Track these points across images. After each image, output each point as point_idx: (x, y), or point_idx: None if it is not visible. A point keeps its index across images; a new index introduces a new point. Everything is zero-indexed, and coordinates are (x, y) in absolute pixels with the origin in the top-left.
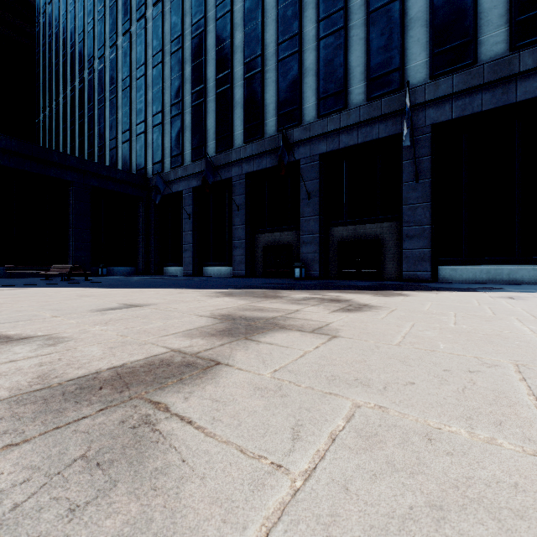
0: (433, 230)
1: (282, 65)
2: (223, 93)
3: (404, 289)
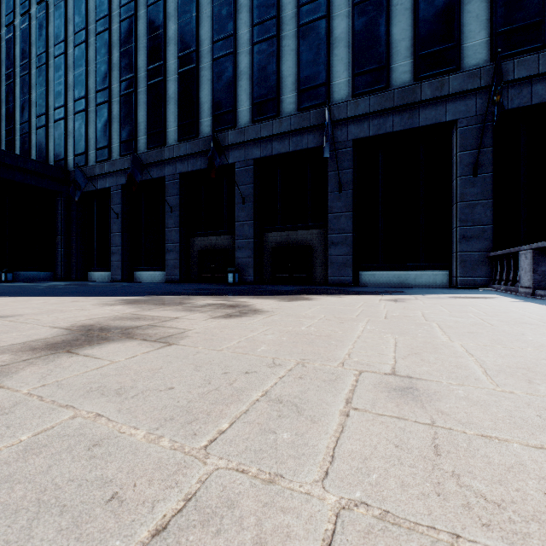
0: (354, 238)
1: (217, 64)
2: (155, 85)
3: (317, 294)
